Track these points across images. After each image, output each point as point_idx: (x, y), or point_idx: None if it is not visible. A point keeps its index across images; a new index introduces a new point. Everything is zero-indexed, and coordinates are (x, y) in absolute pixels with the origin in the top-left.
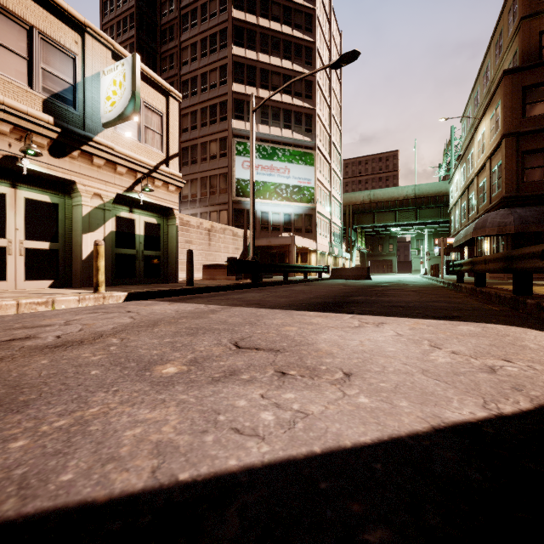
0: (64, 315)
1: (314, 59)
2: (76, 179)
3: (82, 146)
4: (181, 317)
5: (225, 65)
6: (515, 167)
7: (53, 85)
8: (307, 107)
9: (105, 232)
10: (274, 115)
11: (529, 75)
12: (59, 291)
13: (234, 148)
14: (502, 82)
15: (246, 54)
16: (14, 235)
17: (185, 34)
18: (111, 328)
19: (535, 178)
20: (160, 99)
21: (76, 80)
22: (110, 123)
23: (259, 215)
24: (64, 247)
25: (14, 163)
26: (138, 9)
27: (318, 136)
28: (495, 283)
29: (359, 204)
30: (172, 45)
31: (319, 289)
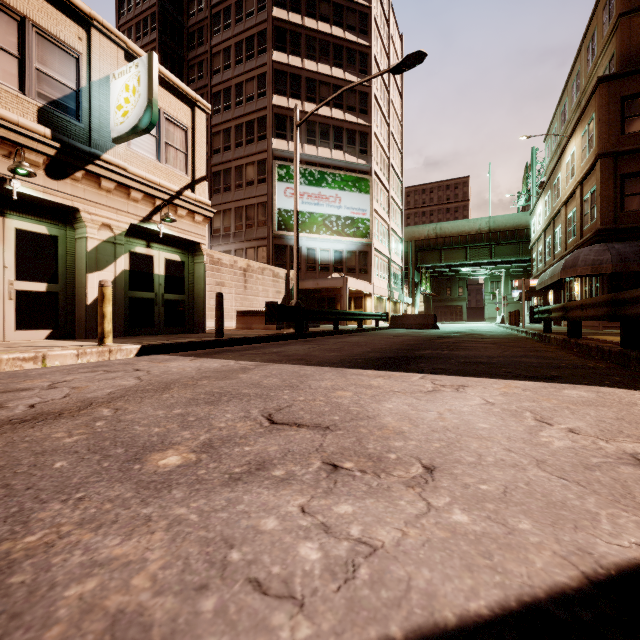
0: (52, 375)
1: (369, 66)
2: (79, 206)
3: (87, 166)
4: (202, 377)
5: (264, 73)
6: (612, 194)
7: (51, 90)
8: (361, 124)
9: (116, 271)
10: (323, 133)
11: (630, 83)
12: (56, 343)
13: (274, 172)
14: (597, 91)
15: (290, 61)
16: (1, 274)
17: (217, 37)
18: (107, 393)
19: (636, 206)
20: (184, 111)
21: (80, 84)
22: (122, 138)
23: (305, 252)
24: (65, 290)
25: (2, 185)
26: (160, 8)
27: (374, 158)
28: (591, 333)
29: (423, 239)
30: (202, 50)
31: (377, 340)
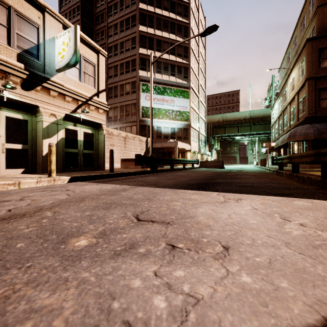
0: (22, 193)
1: (189, 33)
2: (39, 104)
3: (43, 83)
4: (102, 194)
5: (135, 37)
6: (314, 99)
7: (24, 44)
8: (185, 63)
9: (58, 138)
10: (165, 67)
11: (323, 41)
12: (26, 175)
13: (140, 87)
14: (306, 45)
15: (148, 30)
16: None
17: (110, 18)
18: (50, 203)
19: (326, 105)
20: (93, 55)
21: (39, 41)
22: (61, 69)
23: (155, 129)
24: (31, 148)
25: None
26: (81, 3)
27: (191, 80)
28: (303, 170)
29: (216, 122)
30: (103, 25)
31: (193, 174)
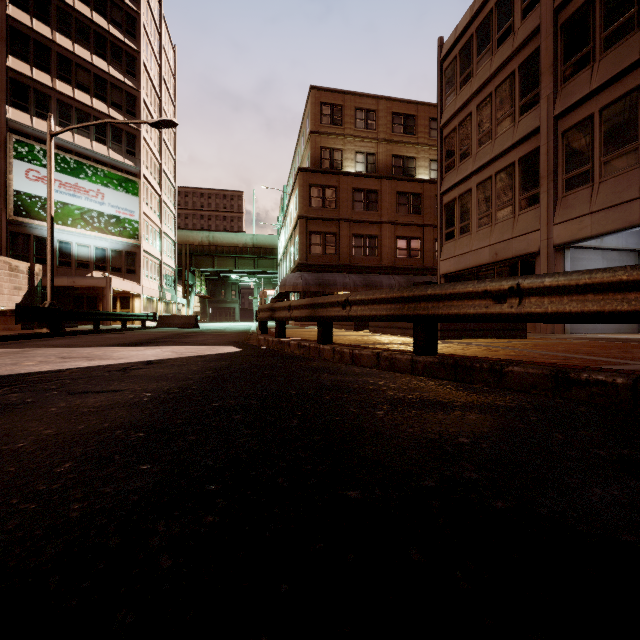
0: None
1: (138, 71)
2: None
3: None
4: None
5: None
6: (305, 242)
7: None
8: (129, 125)
9: None
10: (81, 120)
11: (313, 177)
12: None
13: (10, 147)
14: (298, 175)
15: (34, 25)
16: None
17: None
18: None
19: (316, 252)
20: None
21: None
22: None
23: (56, 245)
24: None
25: None
26: None
27: (144, 162)
28: None
29: (197, 245)
30: None
31: (134, 336)
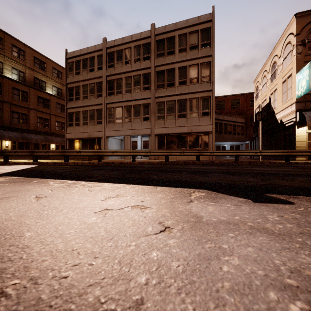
0: None
1: None
2: None
3: None
4: None
5: None
6: None
7: None
8: None
9: None
10: None
11: None
12: None
13: None
14: None
15: None
16: None
17: None
18: None
19: None
20: None
21: None
22: None
23: None
24: None
25: None
26: None
27: None
28: None
29: None
30: None
31: None
